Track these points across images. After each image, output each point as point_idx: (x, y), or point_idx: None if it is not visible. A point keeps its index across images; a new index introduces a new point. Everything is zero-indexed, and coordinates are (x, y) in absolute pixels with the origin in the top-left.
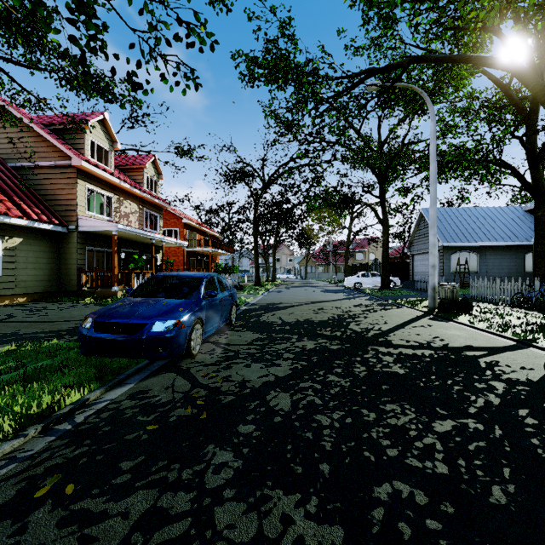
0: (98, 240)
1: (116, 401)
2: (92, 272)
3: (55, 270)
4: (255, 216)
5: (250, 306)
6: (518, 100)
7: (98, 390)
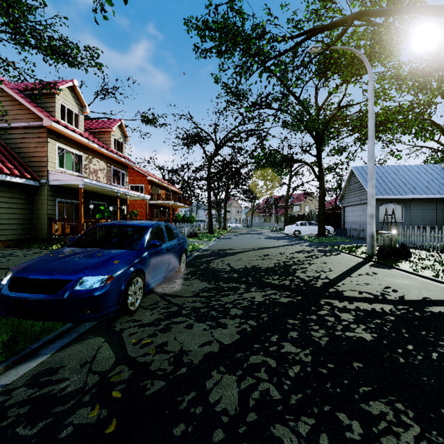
0: (68, 193)
1: (8, 389)
2: (61, 221)
3: (28, 219)
4: (209, 174)
5: (202, 252)
6: None
7: None
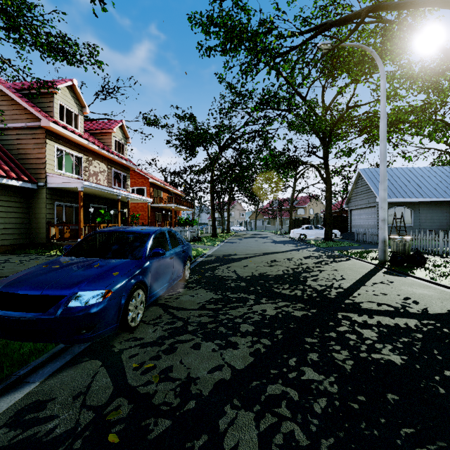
0: (67, 196)
1: None
2: (60, 225)
3: (26, 223)
4: (212, 176)
5: (206, 258)
6: None
7: None
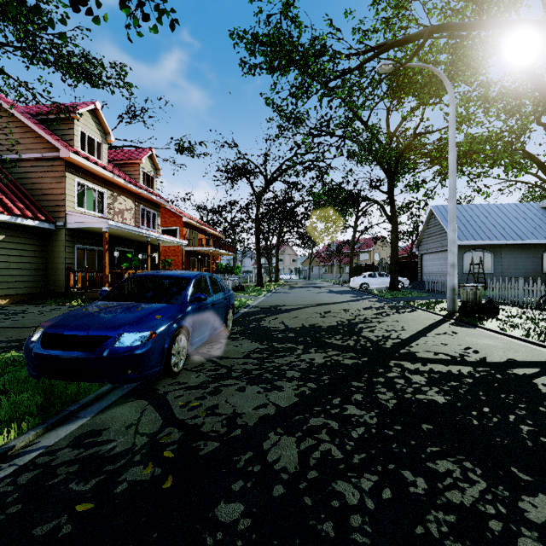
0: (89, 238)
1: (52, 450)
2: (81, 271)
3: (42, 269)
4: (257, 214)
5: (251, 309)
6: (542, 85)
7: (32, 431)
